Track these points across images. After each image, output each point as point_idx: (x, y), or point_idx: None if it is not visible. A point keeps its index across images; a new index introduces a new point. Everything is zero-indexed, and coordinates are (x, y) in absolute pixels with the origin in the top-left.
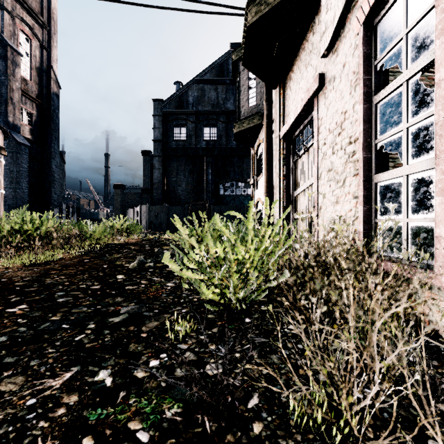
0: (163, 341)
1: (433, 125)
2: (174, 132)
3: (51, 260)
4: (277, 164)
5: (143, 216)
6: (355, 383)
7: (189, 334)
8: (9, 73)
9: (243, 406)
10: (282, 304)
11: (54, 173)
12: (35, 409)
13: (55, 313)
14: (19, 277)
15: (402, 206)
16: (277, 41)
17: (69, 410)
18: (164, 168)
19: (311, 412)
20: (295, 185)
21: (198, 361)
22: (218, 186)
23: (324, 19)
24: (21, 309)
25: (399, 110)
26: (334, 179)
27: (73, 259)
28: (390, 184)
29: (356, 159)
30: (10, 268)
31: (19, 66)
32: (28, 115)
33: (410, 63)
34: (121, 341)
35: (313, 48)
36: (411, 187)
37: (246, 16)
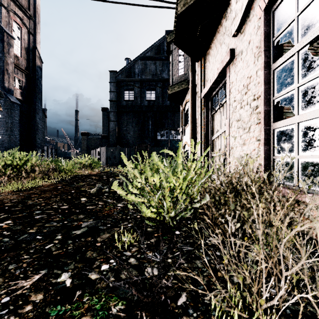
0: (112, 249)
1: (318, 84)
2: (125, 95)
3: (34, 187)
4: (199, 116)
5: (102, 155)
6: (264, 287)
7: (133, 243)
8: (5, 52)
9: (173, 303)
10: (204, 220)
11: (38, 124)
12: (8, 306)
13: (32, 227)
14: (9, 199)
15: (294, 146)
16: (200, 26)
17: (35, 307)
18: (118, 121)
19: (229, 309)
20: (212, 132)
21: (139, 265)
22: (156, 133)
23: (234, 8)
24: (7, 224)
25: (291, 74)
26: (241, 127)
27: (49, 186)
28: (285, 130)
29: (258, 112)
30: (2, 193)
31: (13, 46)
32: (19, 82)
33: (300, 38)
34: (81, 249)
35: (226, 30)
36: (301, 132)
37: (177, 7)
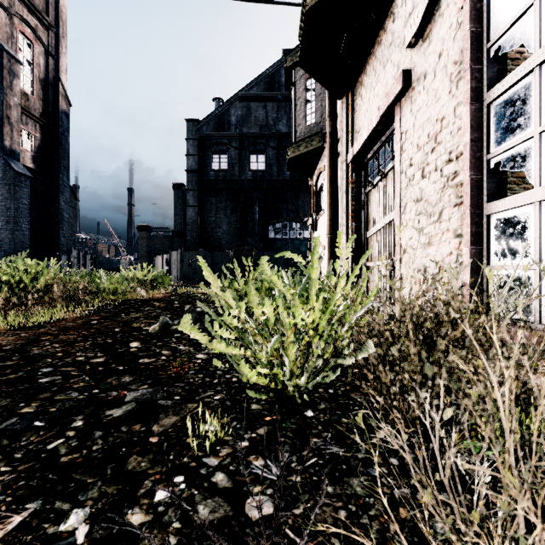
0: (181, 451)
1: None
2: (213, 161)
3: (48, 321)
4: (344, 196)
5: (174, 265)
6: None
7: (223, 437)
8: (5, 86)
9: None
10: (358, 386)
11: (63, 211)
12: None
13: (29, 401)
14: None
15: (532, 246)
16: (346, 31)
17: None
18: (200, 206)
19: None
20: (367, 223)
21: (234, 490)
22: (267, 227)
23: None
24: None
25: (526, 109)
26: (424, 212)
27: (76, 320)
28: (512, 216)
29: (459, 183)
30: None
31: (18, 76)
32: (29, 138)
33: (544, 38)
34: (117, 451)
35: (394, 38)
36: None
37: None
